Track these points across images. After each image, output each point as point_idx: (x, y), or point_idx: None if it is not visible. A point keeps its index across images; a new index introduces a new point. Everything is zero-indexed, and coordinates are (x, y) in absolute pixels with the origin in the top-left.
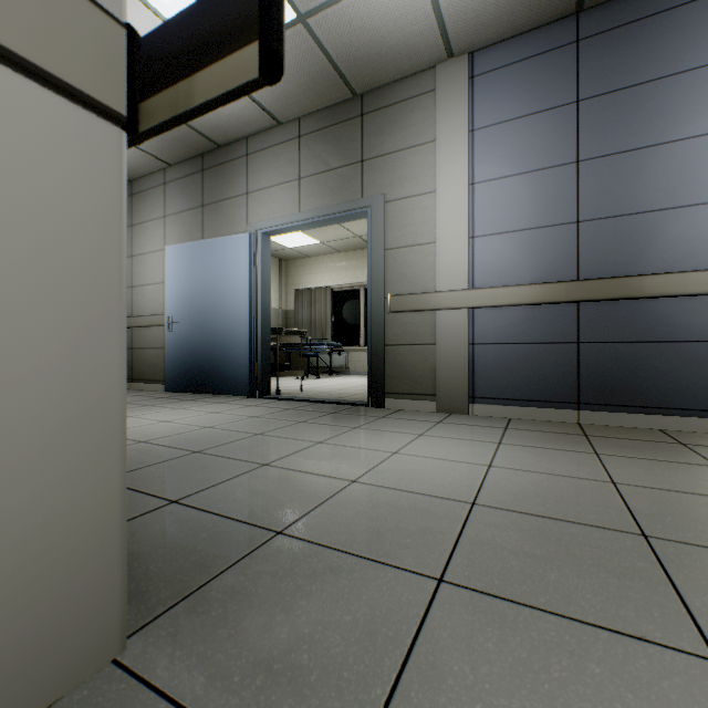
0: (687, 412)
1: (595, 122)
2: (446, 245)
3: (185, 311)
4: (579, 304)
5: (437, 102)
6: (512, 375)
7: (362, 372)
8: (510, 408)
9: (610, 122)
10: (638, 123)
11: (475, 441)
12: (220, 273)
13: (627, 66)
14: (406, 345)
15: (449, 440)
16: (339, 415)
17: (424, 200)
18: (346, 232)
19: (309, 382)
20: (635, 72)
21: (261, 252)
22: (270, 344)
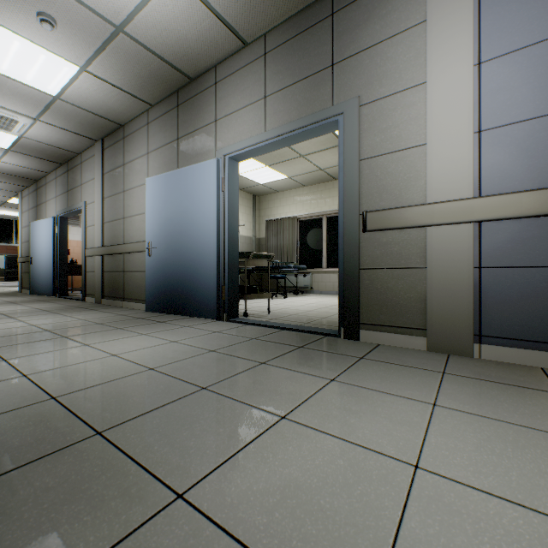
0: None
1: None
2: (440, 145)
3: (161, 237)
4: None
5: None
6: (543, 309)
7: (324, 291)
8: (540, 354)
9: None
10: None
11: (544, 434)
12: (191, 200)
13: None
14: (386, 269)
15: (494, 427)
16: (307, 351)
17: (409, 96)
18: (311, 166)
19: (277, 301)
20: None
21: (228, 177)
22: (237, 268)
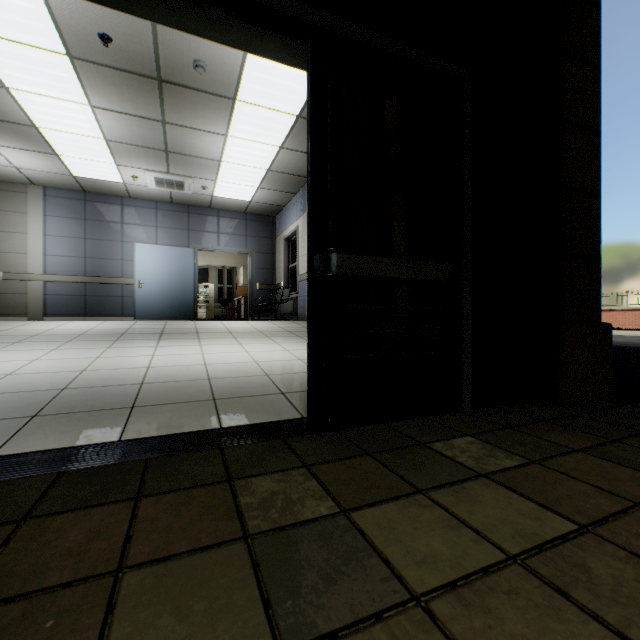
0: (117, 316)
1: (92, 228)
2: (34, 256)
3: None
4: (87, 284)
5: (29, 199)
6: (63, 306)
7: None
8: (62, 318)
9: (96, 229)
10: (104, 232)
11: None
12: None
13: (101, 215)
14: (13, 294)
15: None
16: None
17: (22, 236)
18: None
19: None
20: (103, 217)
21: None
22: None
